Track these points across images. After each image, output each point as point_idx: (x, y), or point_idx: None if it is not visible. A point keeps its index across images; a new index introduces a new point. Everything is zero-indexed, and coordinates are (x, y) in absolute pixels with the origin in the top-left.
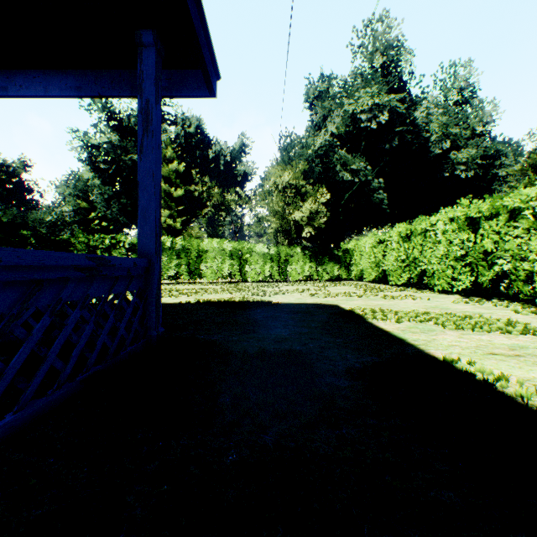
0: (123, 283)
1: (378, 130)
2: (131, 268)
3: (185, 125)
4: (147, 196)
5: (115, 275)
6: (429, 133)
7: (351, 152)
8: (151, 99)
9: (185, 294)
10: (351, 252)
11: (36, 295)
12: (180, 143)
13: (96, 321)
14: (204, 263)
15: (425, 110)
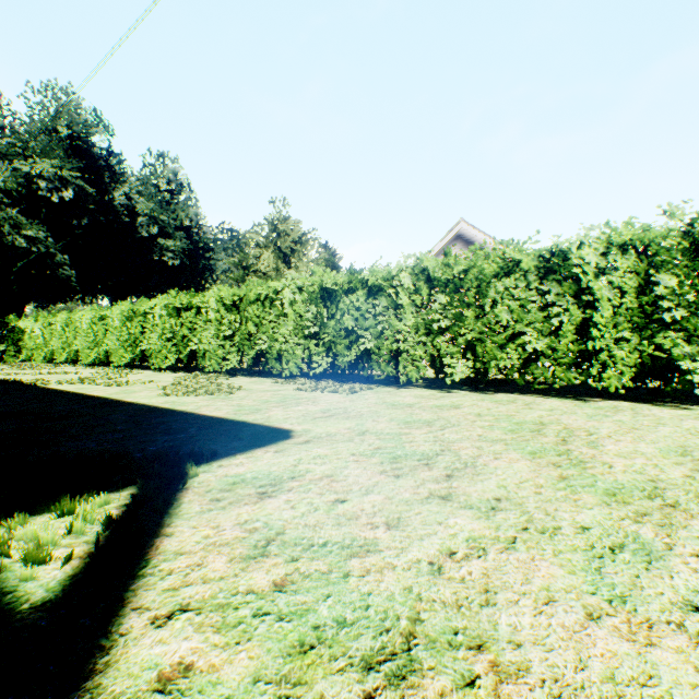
0: None
1: (66, 202)
2: None
3: None
4: None
5: None
6: (139, 213)
7: (30, 214)
8: None
9: None
10: (23, 332)
11: None
12: None
13: None
14: None
15: (136, 187)
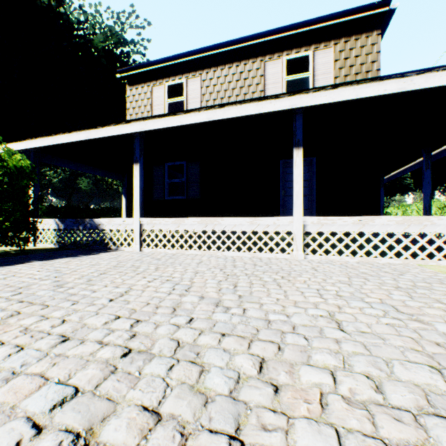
0: None
1: None
2: None
3: None
4: None
5: None
6: None
7: None
8: None
9: None
10: (389, 214)
11: None
12: None
13: None
14: None
15: None
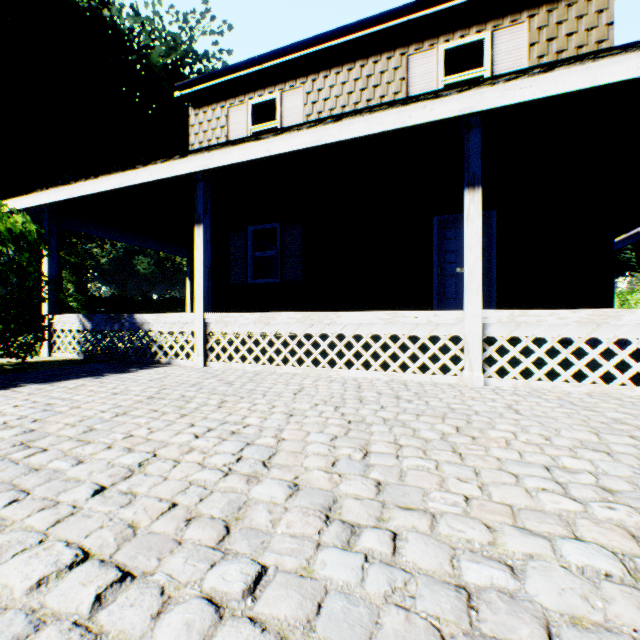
0: None
1: None
2: None
3: None
4: None
5: None
6: None
7: None
8: None
9: None
10: None
11: None
12: None
13: None
14: None
15: None
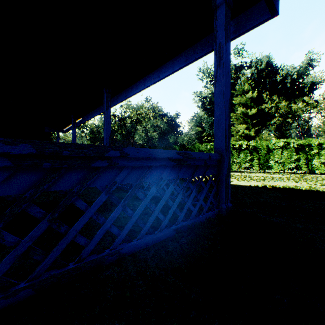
0: (202, 170)
1: None
2: (207, 160)
3: (256, 65)
4: (219, 110)
5: (195, 164)
6: None
7: None
8: (222, 41)
9: (254, 179)
10: None
11: (148, 175)
12: (253, 78)
13: (183, 193)
14: (271, 158)
15: None
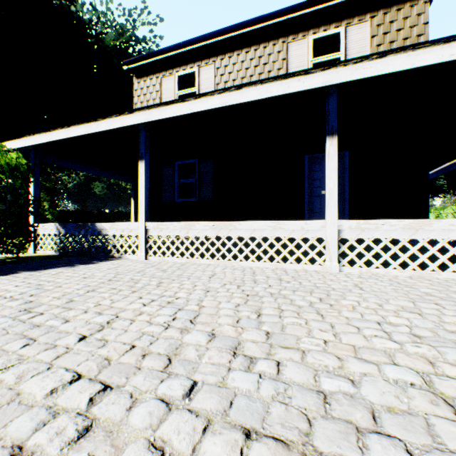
0: None
1: None
2: None
3: None
4: None
5: None
6: None
7: None
8: None
9: None
10: None
11: None
12: None
13: None
14: None
15: None
